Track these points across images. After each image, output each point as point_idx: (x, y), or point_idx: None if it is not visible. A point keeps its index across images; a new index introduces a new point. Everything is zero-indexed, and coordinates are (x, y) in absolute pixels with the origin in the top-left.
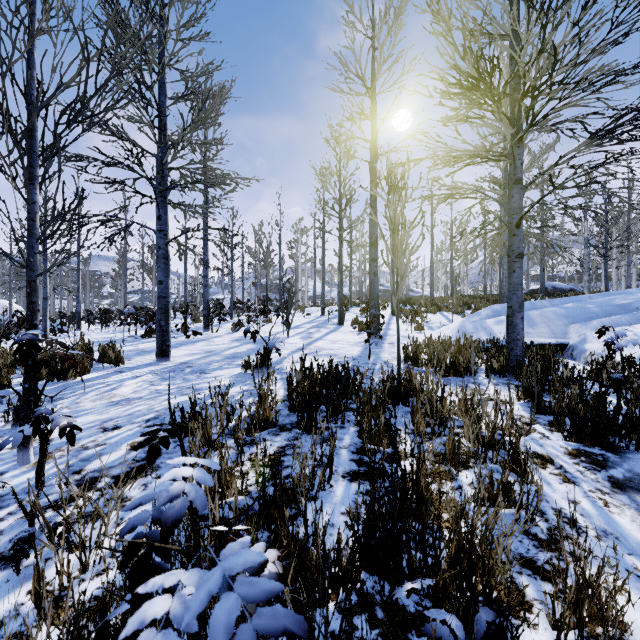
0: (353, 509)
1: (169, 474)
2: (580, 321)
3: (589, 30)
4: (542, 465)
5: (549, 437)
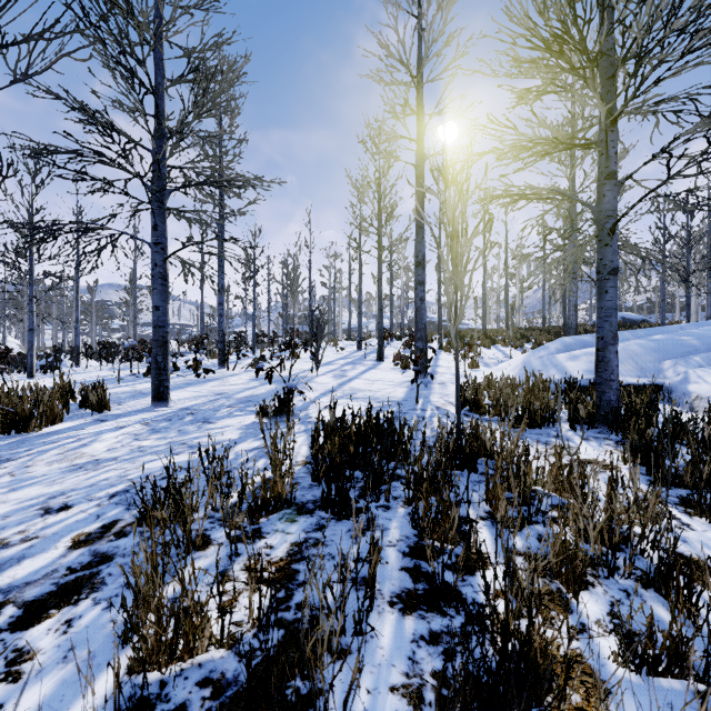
0: (410, 677)
1: None
2: (676, 356)
3: None
4: (700, 580)
5: (690, 525)
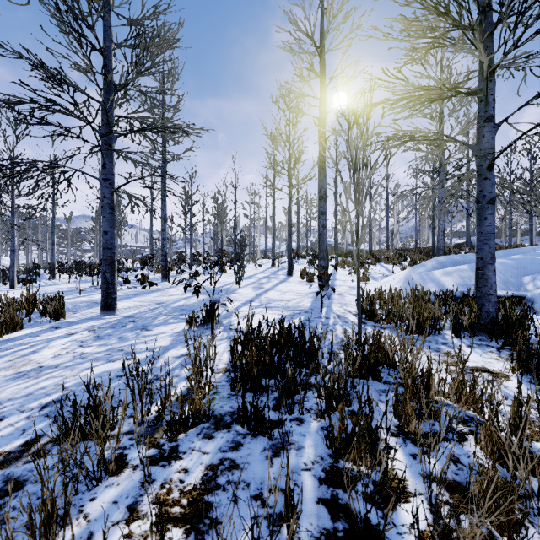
0: None
1: None
2: (533, 273)
3: None
4: None
5: None
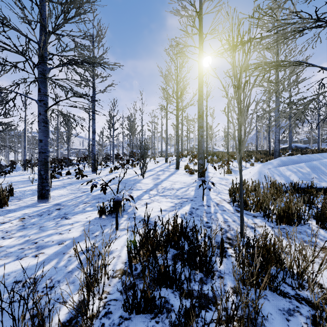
0: None
1: None
2: None
3: None
4: None
5: None
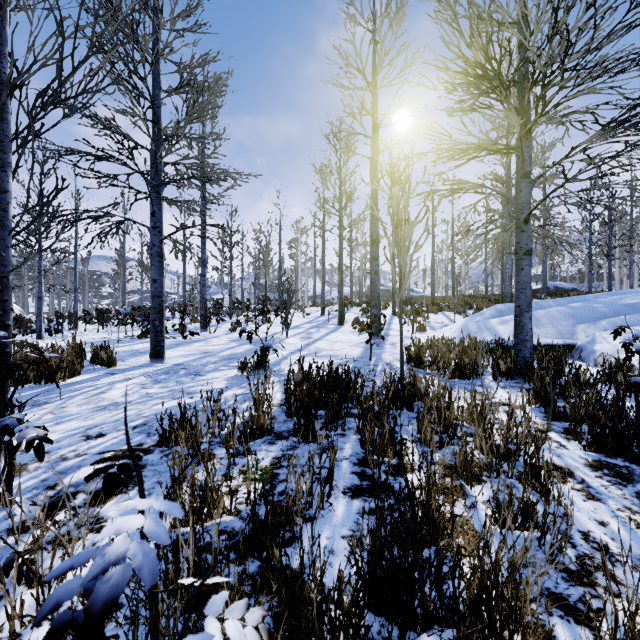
0: (355, 532)
1: (110, 528)
2: (588, 321)
3: (606, 11)
4: (562, 479)
5: (566, 446)
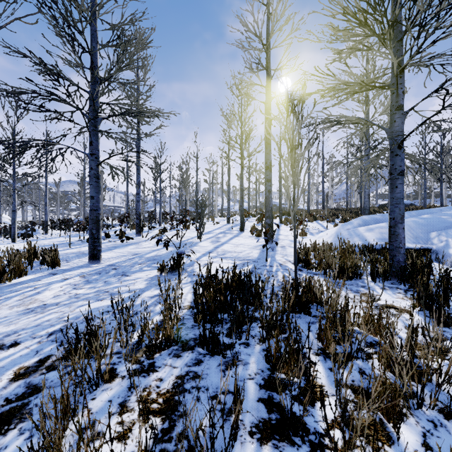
0: None
1: None
2: (439, 229)
3: None
4: None
5: None
